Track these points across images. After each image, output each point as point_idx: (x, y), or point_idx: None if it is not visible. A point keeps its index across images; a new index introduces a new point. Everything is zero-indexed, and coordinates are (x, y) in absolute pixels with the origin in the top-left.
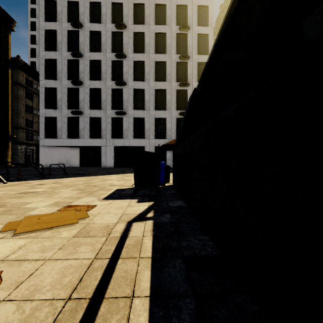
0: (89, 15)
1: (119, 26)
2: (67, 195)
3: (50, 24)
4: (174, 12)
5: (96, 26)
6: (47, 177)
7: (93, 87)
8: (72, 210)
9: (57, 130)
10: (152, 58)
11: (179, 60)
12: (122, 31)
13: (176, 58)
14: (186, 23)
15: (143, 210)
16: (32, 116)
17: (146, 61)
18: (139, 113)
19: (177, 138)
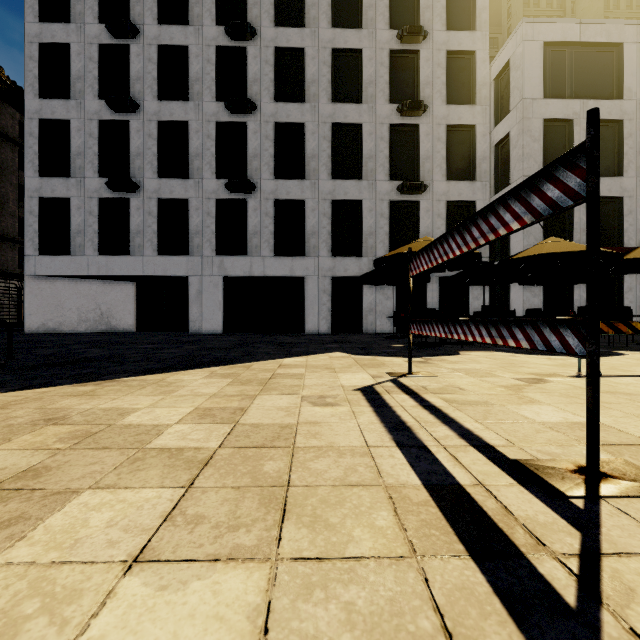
0: None
1: None
2: None
3: None
4: None
5: None
6: None
7: (168, 117)
8: None
9: (72, 233)
10: (325, 40)
11: (398, 46)
12: None
13: (390, 40)
14: None
15: None
16: None
17: (309, 49)
18: (290, 189)
19: None
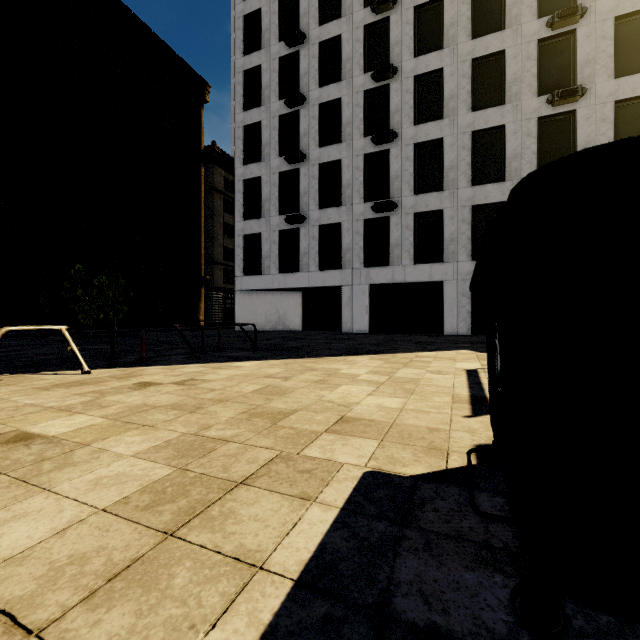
0: (318, 10)
1: (380, 5)
2: (34, 530)
3: (251, 59)
4: None
5: (331, 28)
6: (202, 358)
7: (326, 159)
8: None
9: (263, 258)
10: (464, 53)
11: (549, 33)
12: (388, 14)
13: (538, 29)
14: None
15: None
16: (233, 242)
17: (447, 68)
18: (429, 201)
19: None
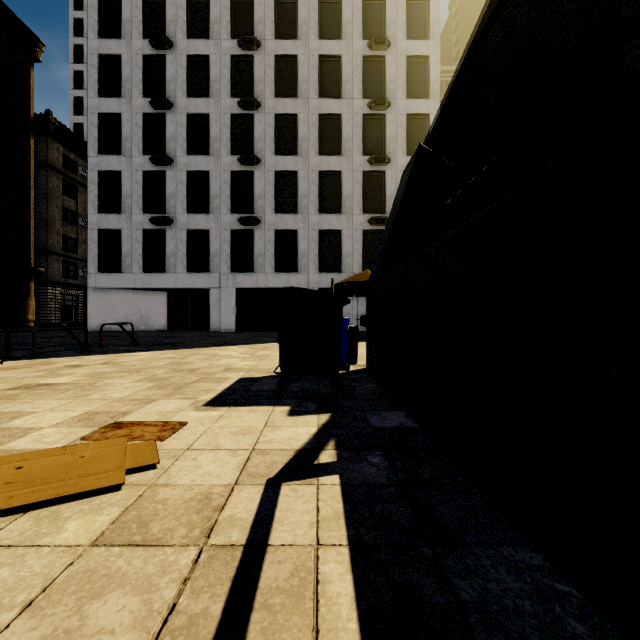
0: (186, 23)
1: (246, 43)
2: (123, 394)
3: (108, 44)
4: (359, 13)
5: (199, 45)
6: (93, 351)
7: (194, 168)
8: (120, 439)
9: (123, 256)
10: (313, 107)
11: (369, 111)
12: (253, 53)
13: (363, 106)
14: (384, 35)
15: (305, 438)
16: (75, 231)
17: (301, 115)
18: (287, 221)
19: (377, 262)
